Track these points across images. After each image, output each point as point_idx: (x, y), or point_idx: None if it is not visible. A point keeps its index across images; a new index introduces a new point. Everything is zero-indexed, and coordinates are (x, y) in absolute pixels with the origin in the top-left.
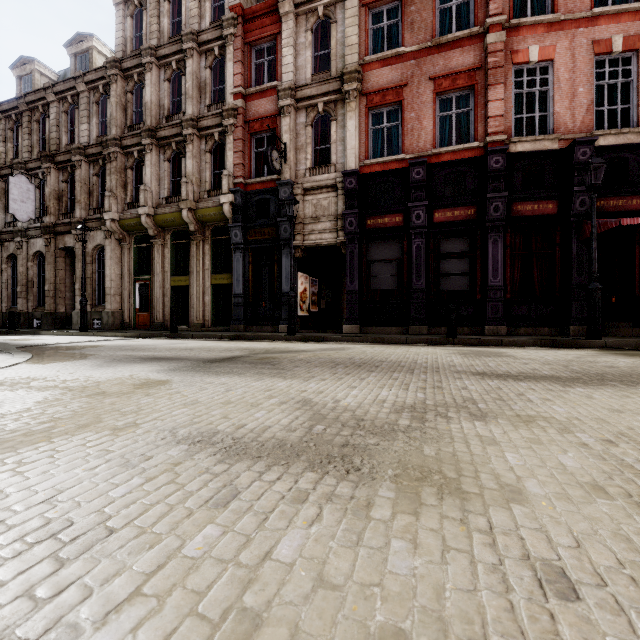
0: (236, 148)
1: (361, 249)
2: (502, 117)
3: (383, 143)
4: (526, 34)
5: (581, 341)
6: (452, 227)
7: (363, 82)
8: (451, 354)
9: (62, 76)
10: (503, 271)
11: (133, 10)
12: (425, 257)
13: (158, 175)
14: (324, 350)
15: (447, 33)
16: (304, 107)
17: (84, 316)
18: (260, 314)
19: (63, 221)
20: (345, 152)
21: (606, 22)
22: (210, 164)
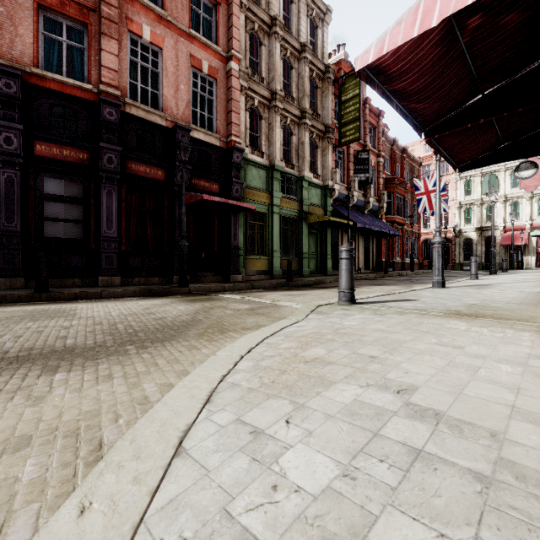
0: None
1: None
2: (117, 73)
3: None
4: (140, 10)
5: (173, 289)
6: (61, 167)
7: None
8: None
9: None
10: (119, 223)
11: None
12: (22, 194)
13: None
14: None
15: None
16: None
17: None
18: None
19: None
20: None
21: (199, 46)
22: None
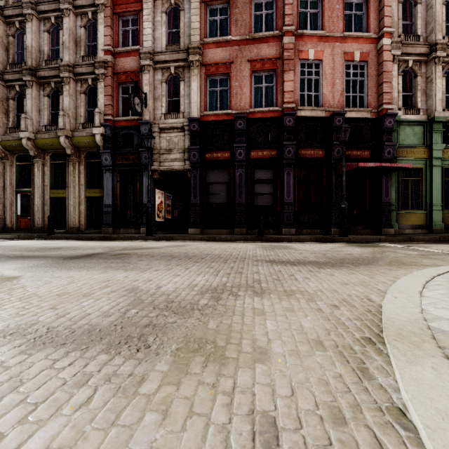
0: (106, 92)
1: (202, 174)
2: (293, 92)
3: (218, 101)
4: (307, 41)
5: (336, 238)
6: (262, 162)
7: (203, 56)
8: (257, 248)
9: None
10: (293, 193)
11: None
12: (245, 182)
13: (38, 107)
14: (169, 247)
15: (259, 32)
16: (160, 68)
17: None
18: (126, 220)
19: None
20: (190, 104)
21: (351, 42)
22: (84, 102)
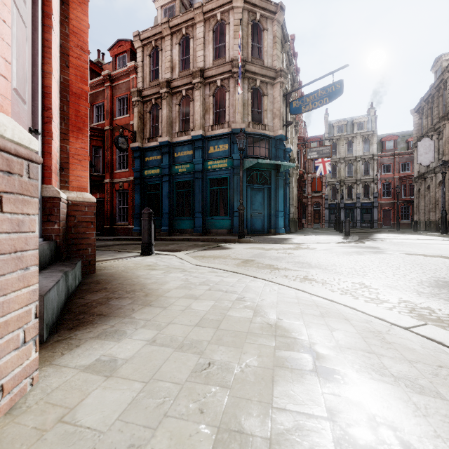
0: None
1: None
2: None
3: None
4: None
5: None
6: None
7: None
8: None
9: None
10: None
11: None
12: None
13: None
14: None
15: None
16: None
17: (443, 223)
18: None
19: None
20: None
21: None
22: None
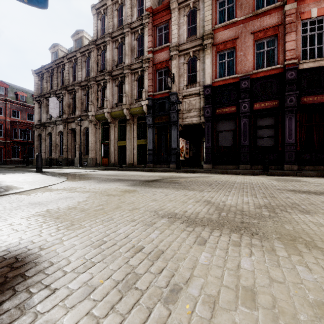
0: (149, 78)
1: (213, 125)
2: (294, 50)
3: (224, 69)
4: (309, 2)
5: None
6: (264, 112)
7: (214, 39)
8: (270, 180)
9: (70, 50)
10: (295, 135)
11: (101, 16)
12: (248, 128)
13: (112, 93)
14: (199, 177)
15: (261, 7)
16: (183, 54)
17: (81, 160)
18: (160, 159)
19: (71, 117)
20: (204, 76)
21: None
22: (136, 86)
